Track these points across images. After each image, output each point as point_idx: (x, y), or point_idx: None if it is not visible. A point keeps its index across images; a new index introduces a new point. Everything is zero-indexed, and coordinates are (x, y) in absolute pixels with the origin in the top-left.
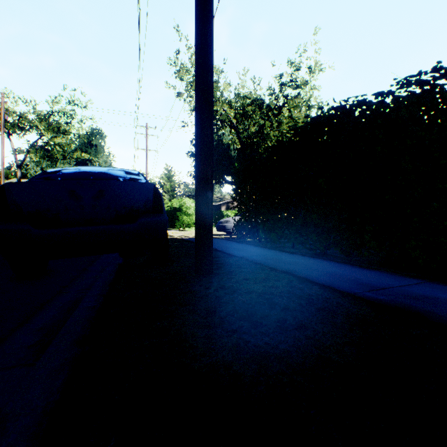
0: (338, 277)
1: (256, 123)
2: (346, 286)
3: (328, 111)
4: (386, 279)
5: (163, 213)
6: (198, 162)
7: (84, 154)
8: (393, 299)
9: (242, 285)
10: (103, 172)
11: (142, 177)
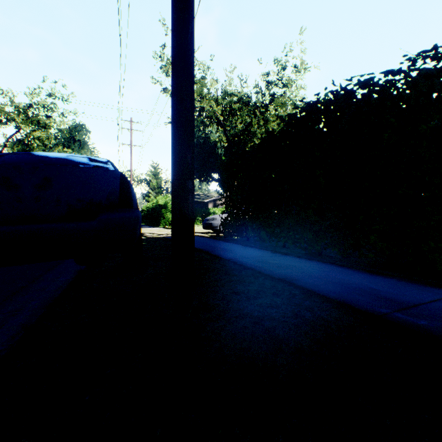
0: (349, 288)
1: (243, 121)
2: (364, 301)
3: (326, 95)
4: (408, 289)
5: (132, 208)
6: (175, 143)
7: (66, 149)
8: (439, 325)
9: (231, 303)
10: (60, 158)
11: (111, 165)
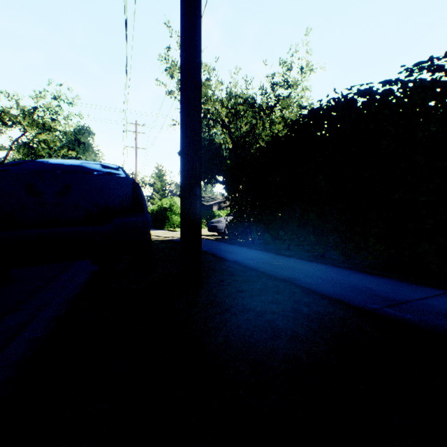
0: (346, 287)
1: (248, 122)
2: (359, 299)
3: (328, 103)
4: (401, 288)
5: (144, 212)
6: (184, 152)
7: (71, 152)
8: (422, 318)
9: (236, 299)
10: (75, 165)
11: (122, 171)
